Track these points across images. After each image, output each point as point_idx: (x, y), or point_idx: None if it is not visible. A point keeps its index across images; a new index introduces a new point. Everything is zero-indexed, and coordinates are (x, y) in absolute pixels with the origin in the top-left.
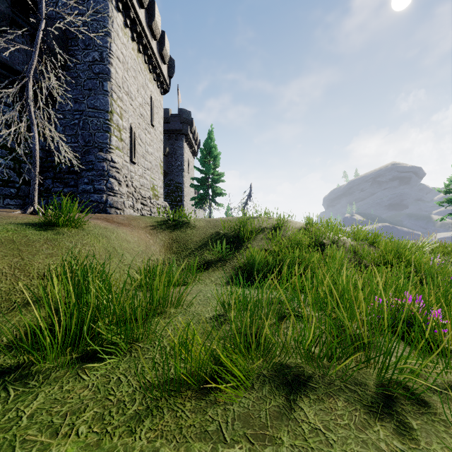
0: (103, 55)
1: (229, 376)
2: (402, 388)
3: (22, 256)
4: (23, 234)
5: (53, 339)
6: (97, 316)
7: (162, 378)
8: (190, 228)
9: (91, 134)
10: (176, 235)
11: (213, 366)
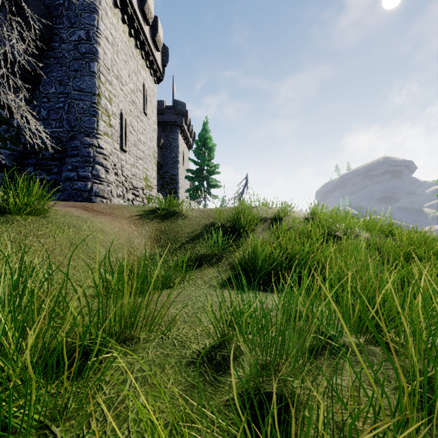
0: (90, 33)
1: None
2: None
3: None
4: None
5: None
6: None
7: None
8: (181, 218)
9: (77, 118)
10: (166, 226)
11: None
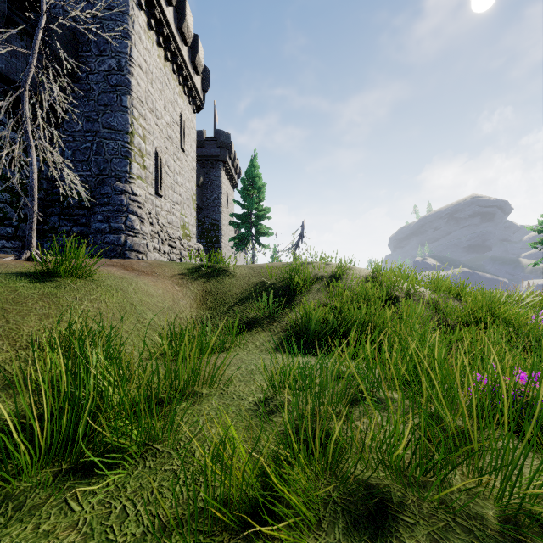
0: (121, 63)
1: (285, 511)
2: (536, 522)
3: (7, 317)
4: (12, 287)
5: (34, 444)
6: (99, 407)
7: (186, 507)
8: (228, 277)
9: (107, 160)
10: (212, 286)
11: (261, 491)
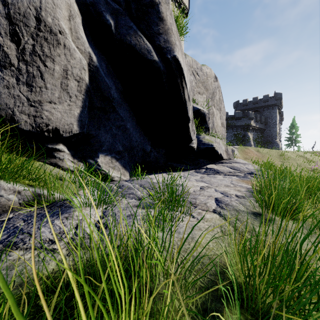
0: (276, 121)
1: None
2: None
3: None
4: None
5: None
6: None
7: None
8: None
9: (273, 136)
10: None
11: None
